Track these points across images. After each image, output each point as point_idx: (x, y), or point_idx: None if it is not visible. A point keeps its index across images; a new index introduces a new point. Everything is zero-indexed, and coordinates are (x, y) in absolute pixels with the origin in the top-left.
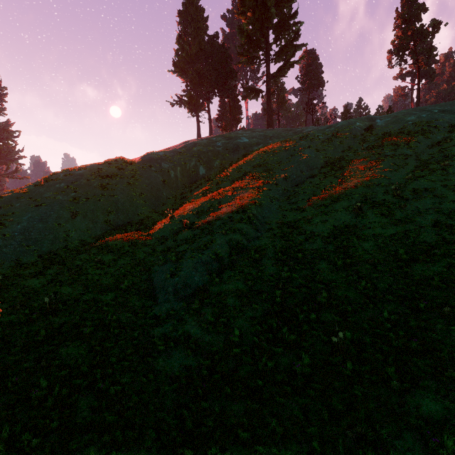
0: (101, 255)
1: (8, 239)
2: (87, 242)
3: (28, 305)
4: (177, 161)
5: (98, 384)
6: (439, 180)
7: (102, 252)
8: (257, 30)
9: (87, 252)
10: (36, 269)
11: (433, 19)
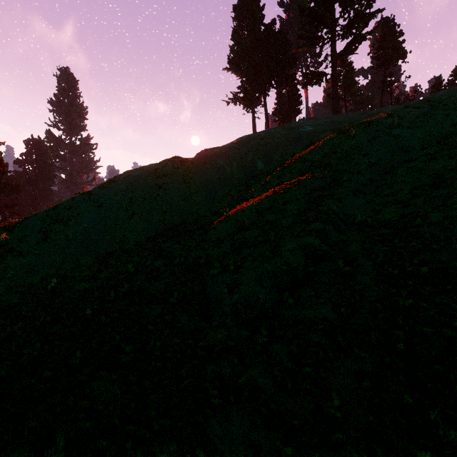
0: (152, 259)
1: (70, 240)
2: (142, 243)
3: (74, 314)
4: (233, 156)
5: (128, 454)
6: None
7: (154, 255)
8: (320, 5)
9: (140, 254)
10: (91, 271)
11: None
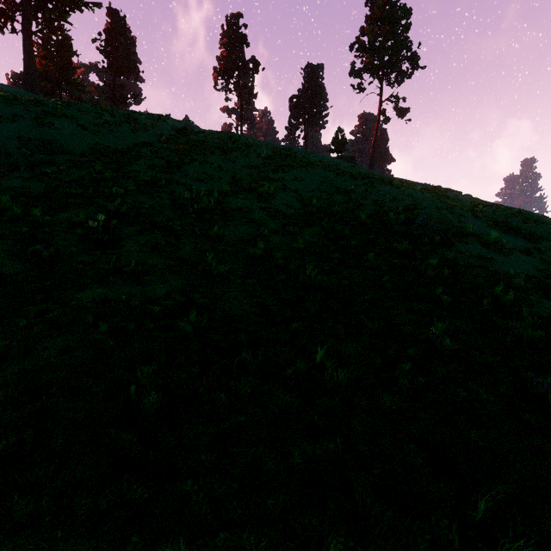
0: None
1: None
2: None
3: None
4: None
5: None
6: (257, 201)
7: None
8: None
9: None
10: None
11: (253, 56)
